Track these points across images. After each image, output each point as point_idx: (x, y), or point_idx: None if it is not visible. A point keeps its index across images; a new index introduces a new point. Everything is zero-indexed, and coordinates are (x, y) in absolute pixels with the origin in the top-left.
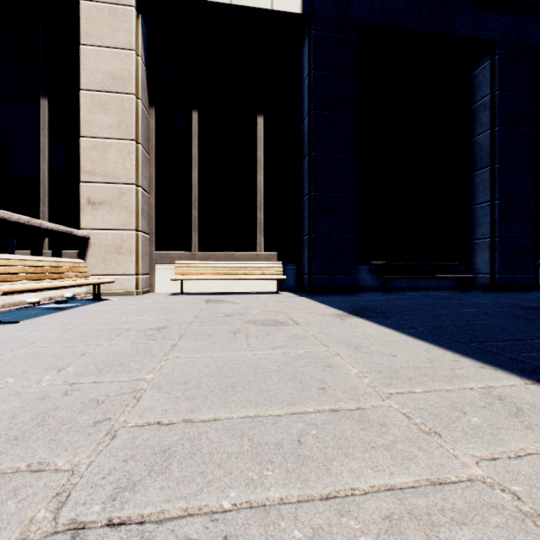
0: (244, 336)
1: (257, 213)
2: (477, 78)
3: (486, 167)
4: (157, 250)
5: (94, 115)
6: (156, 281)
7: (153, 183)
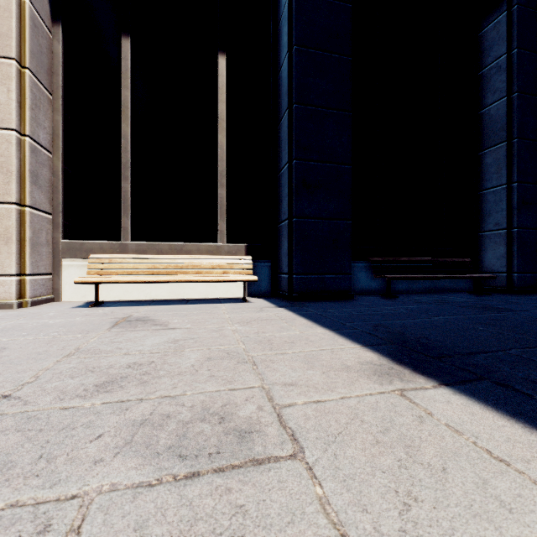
0: None
1: (218, 188)
2: (488, 36)
3: (501, 143)
4: (66, 238)
5: None
6: (64, 284)
7: (58, 138)
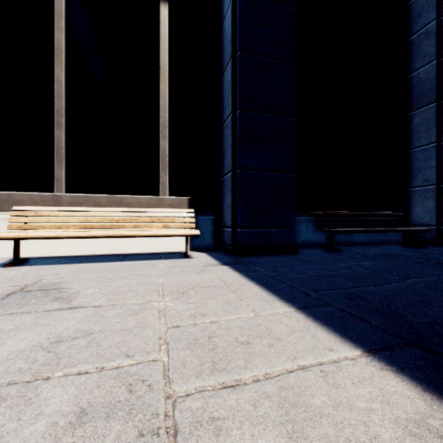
0: None
1: (160, 140)
2: (417, 5)
3: (430, 103)
4: None
5: None
6: None
7: None
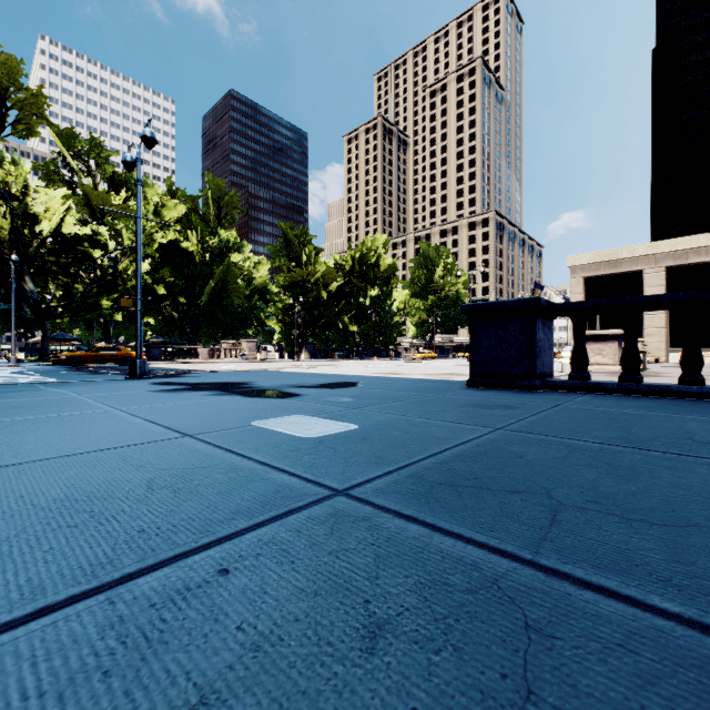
0: None
1: None
2: None
3: None
4: (669, 348)
5: None
6: (669, 359)
7: (667, 324)
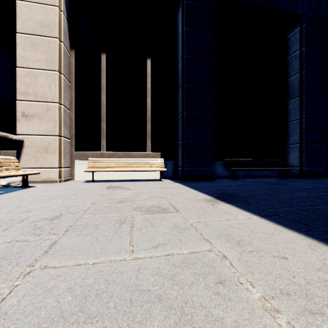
0: (129, 227)
1: (147, 125)
2: (290, 40)
3: (296, 97)
4: (76, 150)
5: (27, 51)
6: (75, 172)
7: (73, 103)
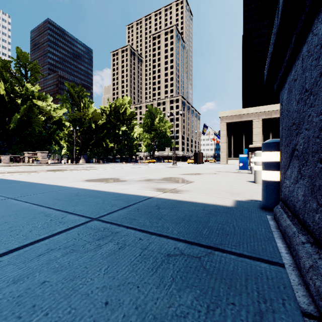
0: None
1: None
2: None
3: None
4: None
5: (255, 138)
6: None
7: None
